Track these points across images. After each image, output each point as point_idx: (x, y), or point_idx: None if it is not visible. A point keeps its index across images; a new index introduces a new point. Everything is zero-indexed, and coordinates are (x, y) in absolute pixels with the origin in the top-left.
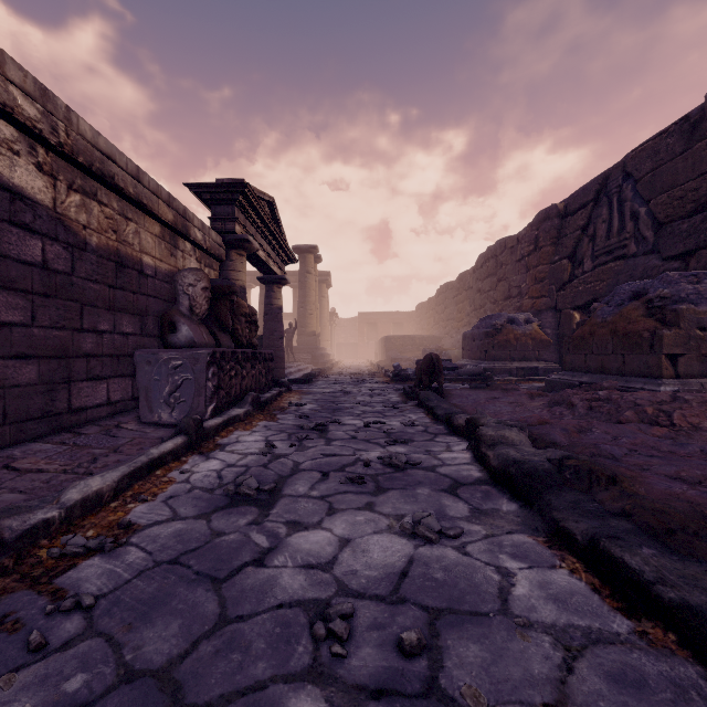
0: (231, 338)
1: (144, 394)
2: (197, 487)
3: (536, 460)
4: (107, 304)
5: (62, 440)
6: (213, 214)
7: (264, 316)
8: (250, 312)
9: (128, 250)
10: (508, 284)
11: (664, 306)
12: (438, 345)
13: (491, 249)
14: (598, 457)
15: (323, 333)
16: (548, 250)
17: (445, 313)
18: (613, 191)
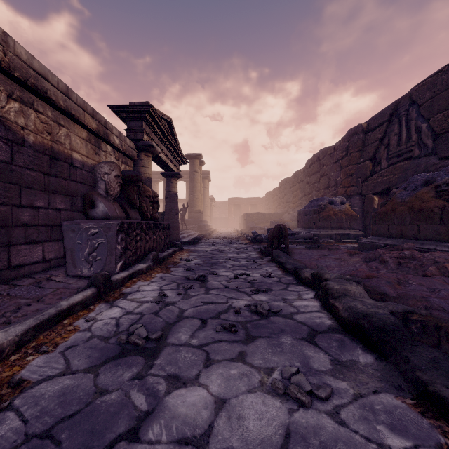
0: (139, 213)
1: (69, 254)
2: (95, 336)
3: (380, 312)
4: (43, 187)
5: None
6: (128, 127)
7: (165, 199)
8: (153, 195)
9: (60, 148)
10: (328, 178)
11: None
12: (280, 218)
13: (315, 155)
14: (433, 311)
15: (205, 211)
16: (356, 155)
17: (285, 198)
18: (402, 114)
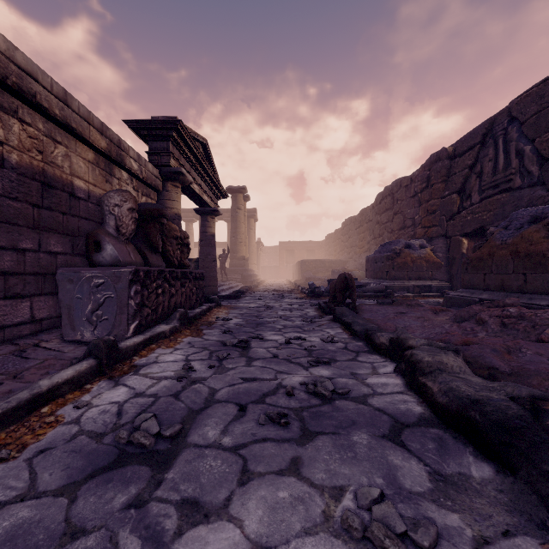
0: (163, 259)
1: (66, 312)
2: (84, 431)
3: (495, 398)
4: (31, 223)
5: None
6: (150, 149)
7: (200, 242)
8: (182, 235)
9: (57, 171)
10: (403, 216)
11: None
12: (343, 267)
13: (388, 188)
14: None
15: (251, 257)
16: (439, 186)
17: (349, 241)
18: (499, 134)
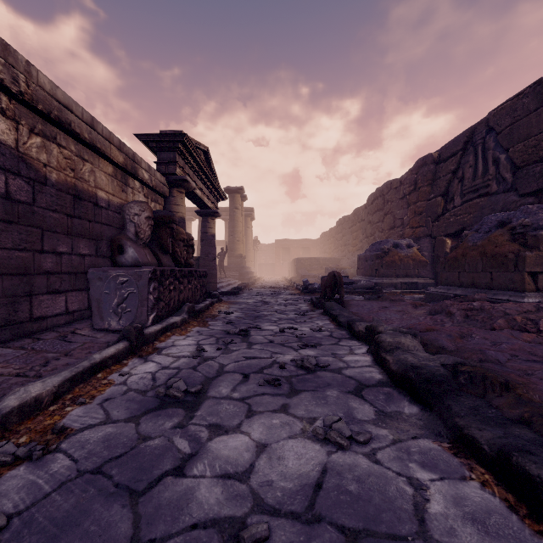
0: (172, 259)
1: (96, 305)
2: (132, 389)
3: (431, 365)
4: (66, 230)
5: (22, 345)
6: (158, 159)
7: (201, 242)
8: (187, 237)
9: (85, 185)
10: (393, 217)
11: (525, 232)
12: (337, 264)
13: (379, 189)
14: (486, 363)
15: (248, 255)
16: (425, 189)
17: (343, 240)
18: (478, 142)
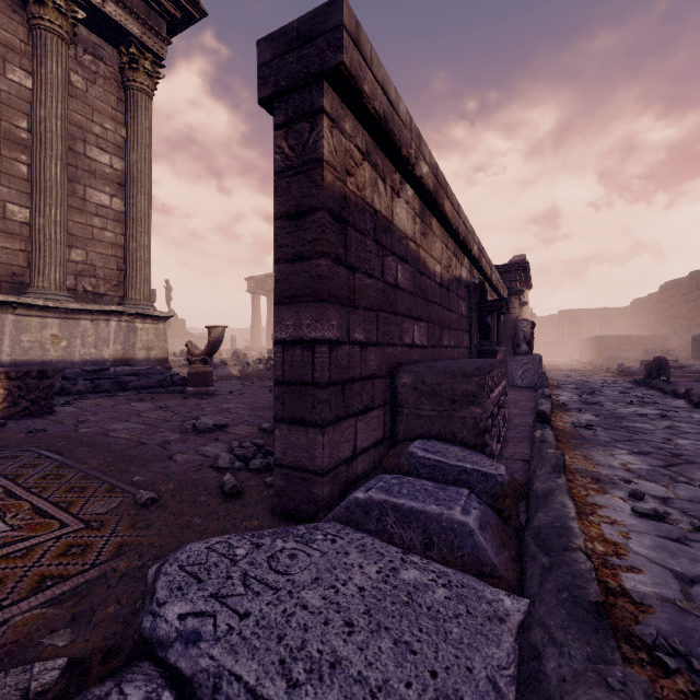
0: None
1: (510, 374)
2: (569, 401)
3: None
4: None
5: None
6: (504, 279)
7: None
8: None
9: None
10: None
11: None
12: (661, 345)
13: None
14: None
15: None
16: None
17: (671, 311)
18: None
